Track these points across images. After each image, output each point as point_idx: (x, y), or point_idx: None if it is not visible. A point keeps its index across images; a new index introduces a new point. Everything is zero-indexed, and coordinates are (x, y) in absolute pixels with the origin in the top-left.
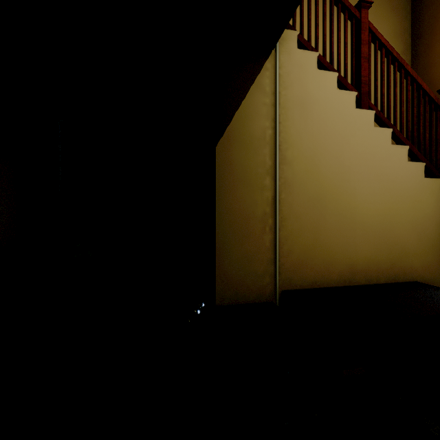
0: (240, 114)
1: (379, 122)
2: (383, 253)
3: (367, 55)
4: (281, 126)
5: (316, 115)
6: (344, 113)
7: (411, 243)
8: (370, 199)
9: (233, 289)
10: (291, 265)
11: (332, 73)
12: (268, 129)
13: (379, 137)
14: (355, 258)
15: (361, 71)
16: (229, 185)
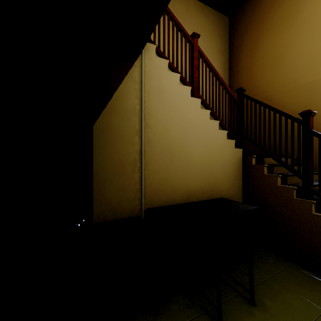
0: (118, 94)
1: (204, 105)
2: (206, 182)
3: (197, 65)
4: (145, 104)
5: (167, 99)
6: (184, 99)
7: (220, 176)
8: (199, 150)
9: (113, 210)
10: (152, 192)
11: (177, 74)
12: (137, 105)
13: (203, 115)
14: (190, 186)
15: (194, 75)
16: (110, 141)
